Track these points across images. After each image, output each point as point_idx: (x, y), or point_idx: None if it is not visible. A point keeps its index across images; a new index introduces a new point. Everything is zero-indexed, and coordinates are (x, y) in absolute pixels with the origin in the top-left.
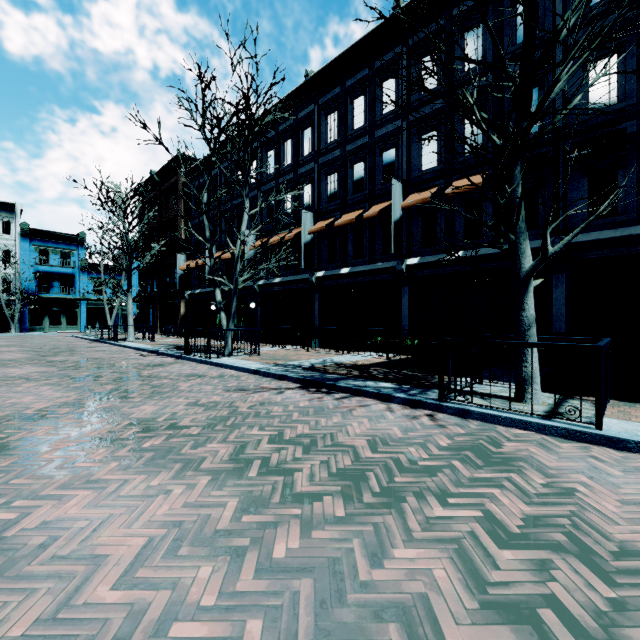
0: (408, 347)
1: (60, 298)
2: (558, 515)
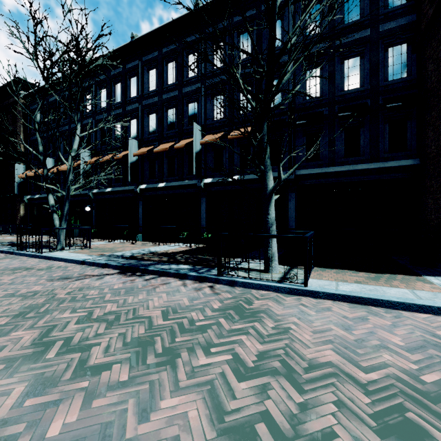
0: (205, 239)
1: None
2: (278, 348)
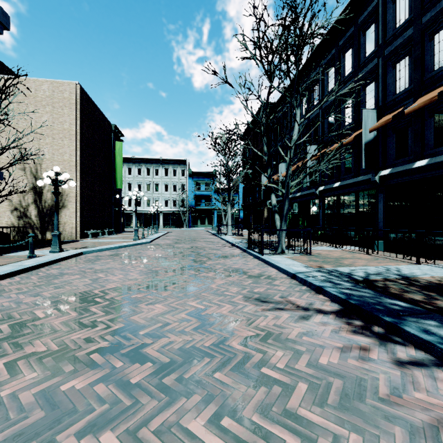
0: None
1: (205, 209)
2: None
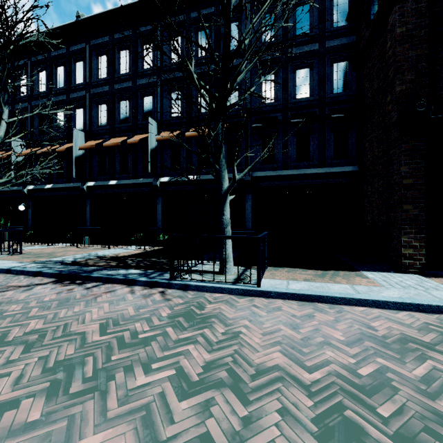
0: (161, 241)
1: None
2: (226, 355)
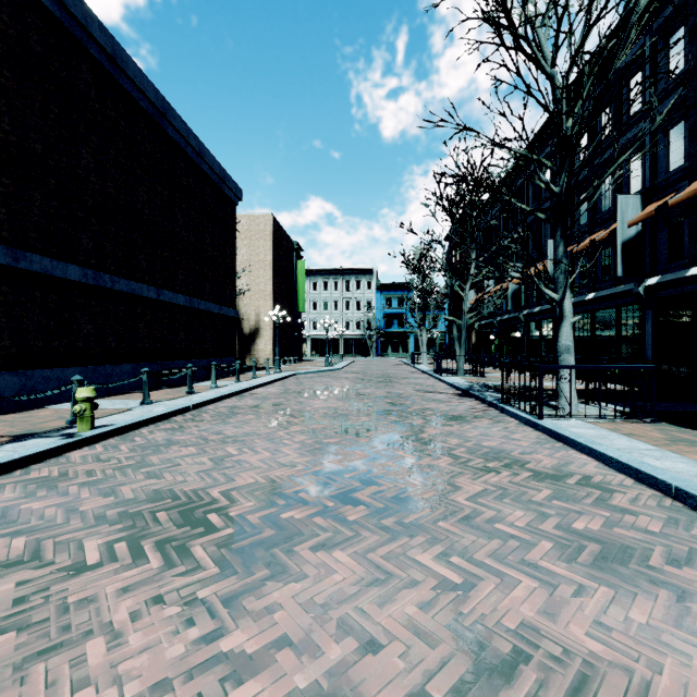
0: None
1: (397, 332)
2: (423, 425)
